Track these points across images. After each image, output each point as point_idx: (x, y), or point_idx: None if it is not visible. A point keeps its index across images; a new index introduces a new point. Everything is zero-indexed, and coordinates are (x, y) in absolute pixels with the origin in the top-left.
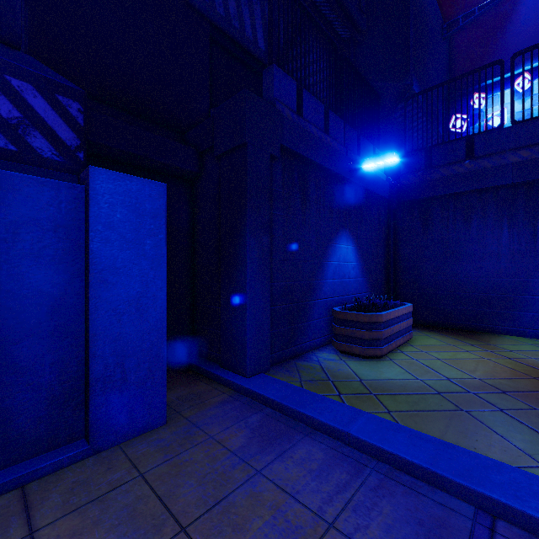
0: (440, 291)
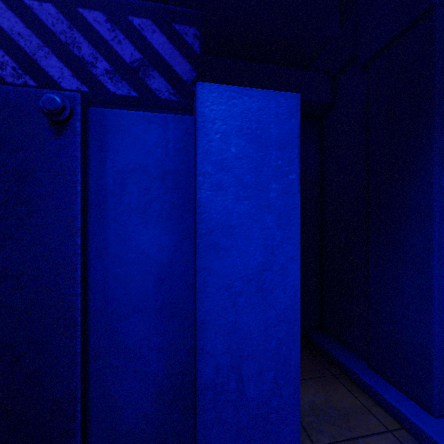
0: None
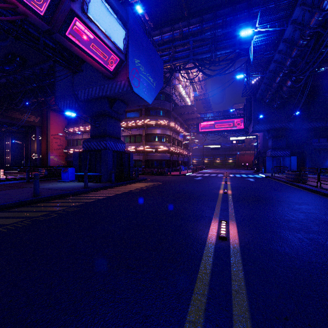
0: None
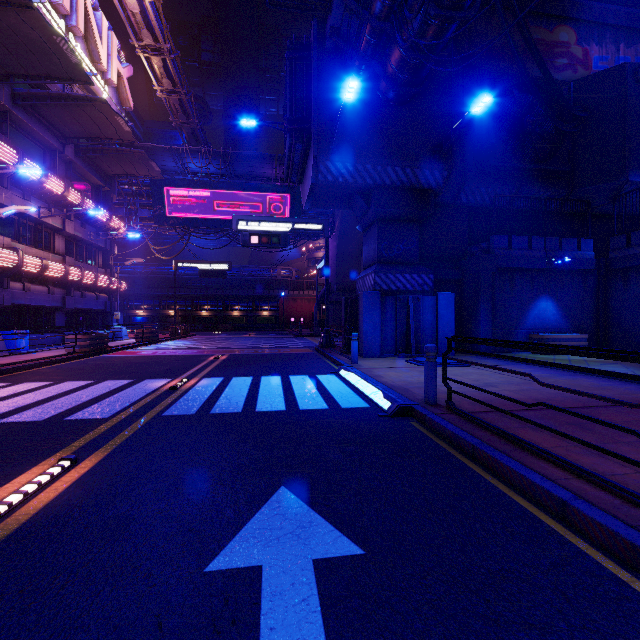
0: (635, 330)
